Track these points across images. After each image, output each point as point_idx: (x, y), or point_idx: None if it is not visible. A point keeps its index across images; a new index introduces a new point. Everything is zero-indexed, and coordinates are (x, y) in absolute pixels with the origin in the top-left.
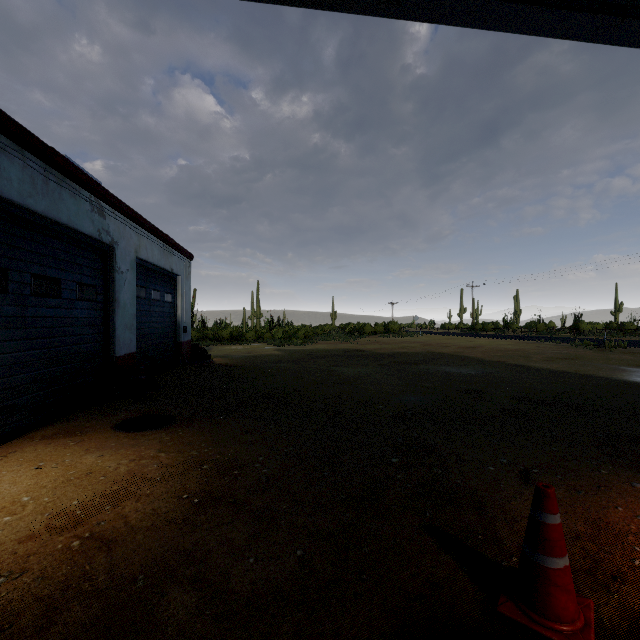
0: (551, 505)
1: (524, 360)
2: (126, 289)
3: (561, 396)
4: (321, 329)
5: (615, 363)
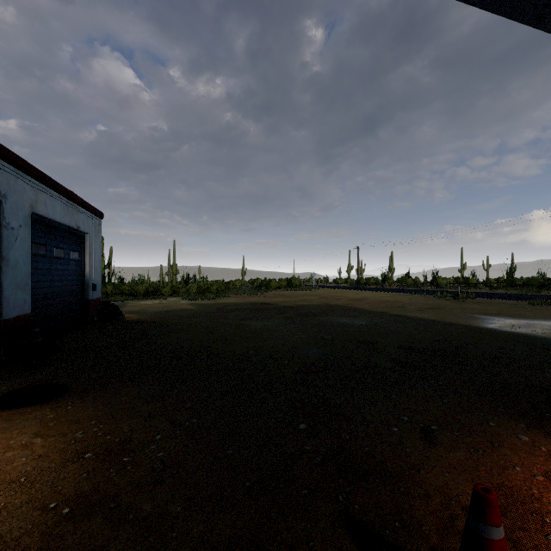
0: (495, 516)
1: (402, 310)
2: (18, 246)
3: (437, 344)
4: (232, 284)
5: (469, 312)
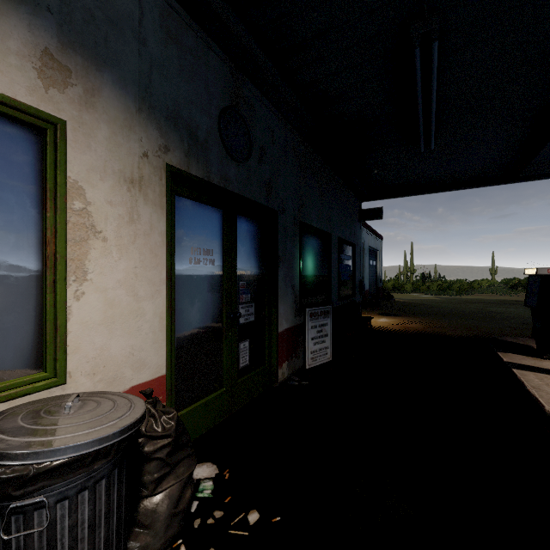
0: None
1: None
2: (366, 261)
3: None
4: (477, 283)
5: None
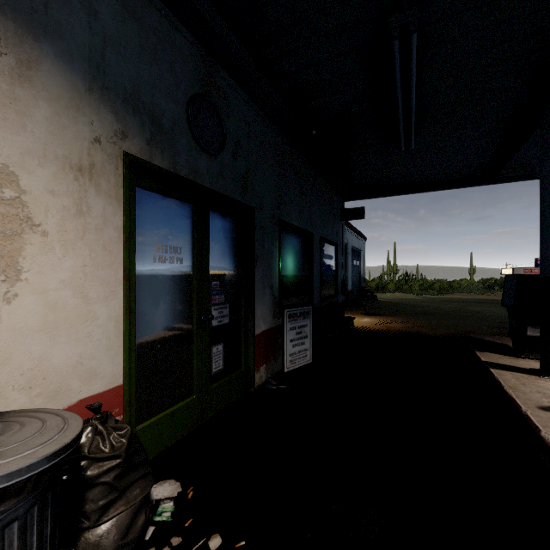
0: None
1: None
2: (350, 261)
3: None
4: (457, 283)
5: None
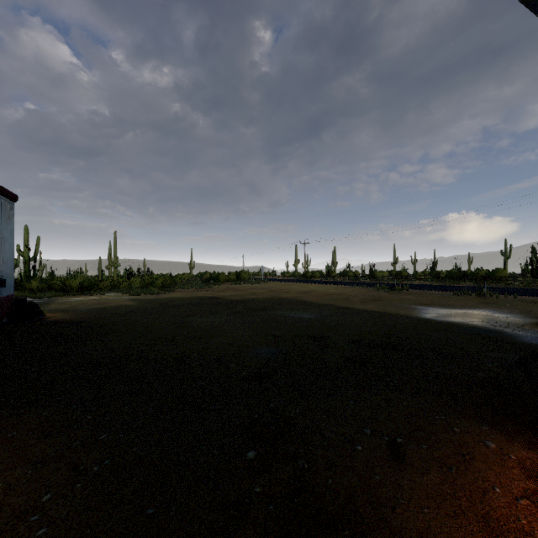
0: None
1: (347, 302)
2: None
3: (385, 336)
4: (179, 278)
5: (406, 302)
